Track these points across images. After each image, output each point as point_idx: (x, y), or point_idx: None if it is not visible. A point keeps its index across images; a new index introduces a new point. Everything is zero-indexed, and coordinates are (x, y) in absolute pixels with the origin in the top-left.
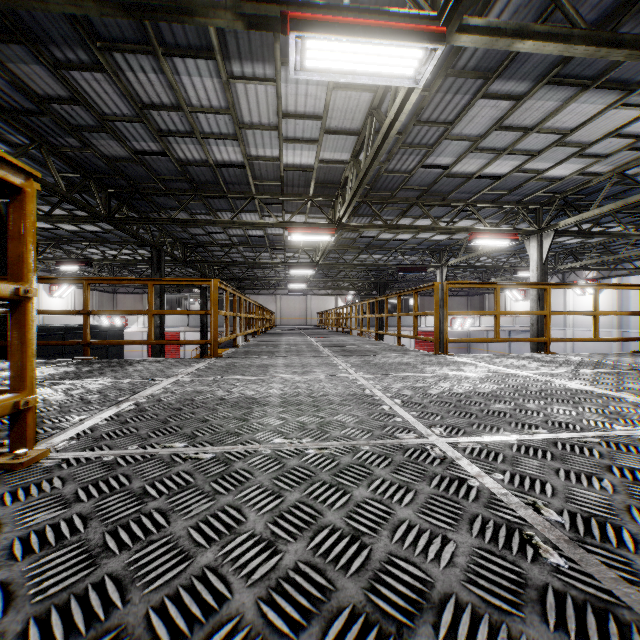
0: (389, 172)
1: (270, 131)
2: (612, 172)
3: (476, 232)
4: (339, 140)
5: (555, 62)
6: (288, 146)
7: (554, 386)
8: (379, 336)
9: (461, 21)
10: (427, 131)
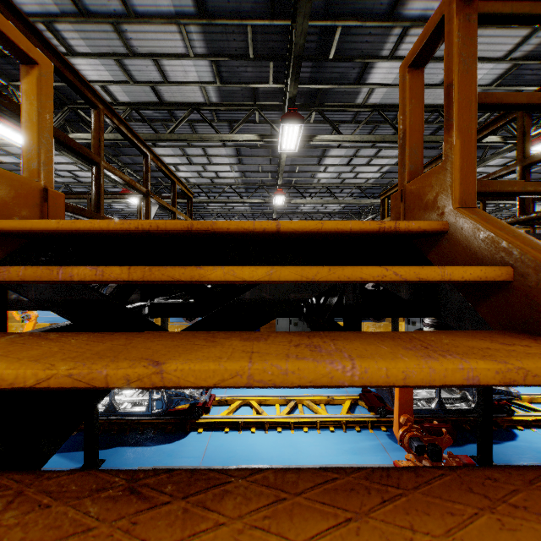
0: None
1: (120, 46)
2: (195, 184)
3: (128, 189)
4: (144, 92)
5: (245, 145)
6: (105, 59)
7: None
8: None
9: None
10: (184, 128)
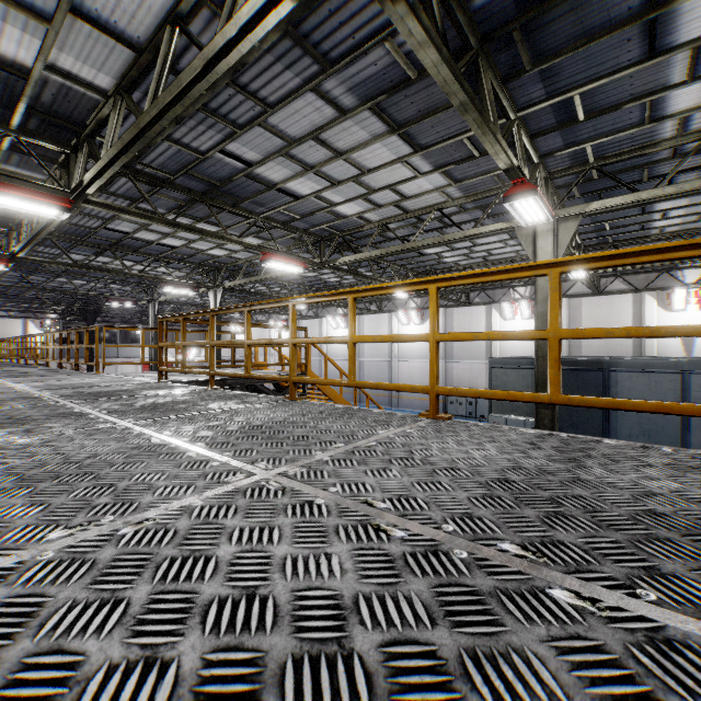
0: (73, 225)
1: None
2: (246, 260)
3: (166, 282)
4: None
5: (174, 207)
6: None
7: (128, 379)
8: (88, 368)
9: (87, 197)
10: (101, 211)
